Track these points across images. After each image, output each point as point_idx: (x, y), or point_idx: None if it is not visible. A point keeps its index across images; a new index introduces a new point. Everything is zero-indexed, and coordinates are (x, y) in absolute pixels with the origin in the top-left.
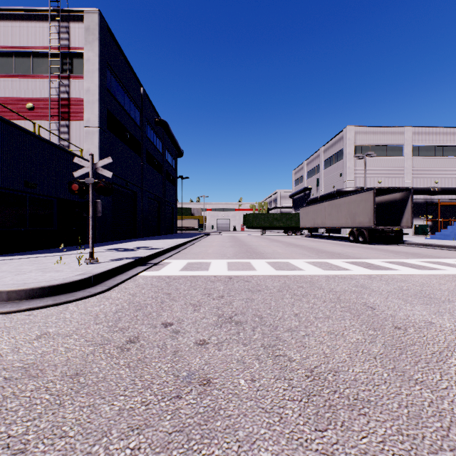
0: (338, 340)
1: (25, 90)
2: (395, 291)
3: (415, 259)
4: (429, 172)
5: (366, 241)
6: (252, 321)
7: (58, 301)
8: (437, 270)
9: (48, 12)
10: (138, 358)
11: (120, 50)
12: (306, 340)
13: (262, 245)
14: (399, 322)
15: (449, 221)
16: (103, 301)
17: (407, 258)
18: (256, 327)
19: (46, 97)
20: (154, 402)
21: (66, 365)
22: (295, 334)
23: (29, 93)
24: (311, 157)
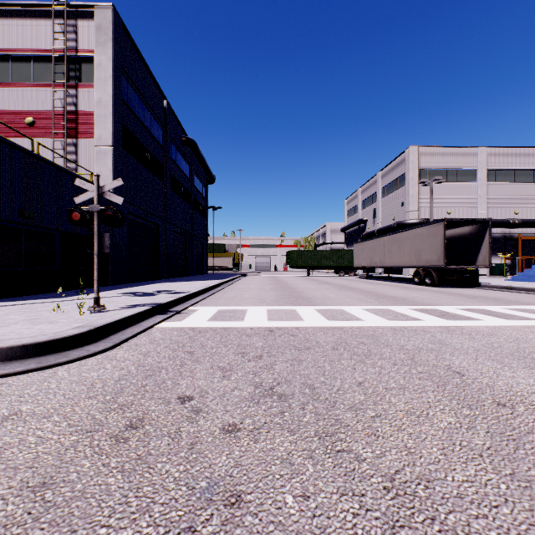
0: (422, 425)
1: (24, 102)
2: (485, 348)
3: (498, 306)
4: (508, 201)
5: (435, 283)
6: (301, 394)
7: (43, 363)
8: (530, 320)
9: (51, 7)
10: (138, 456)
11: (139, 55)
12: (378, 425)
13: (309, 288)
14: (501, 395)
15: (531, 260)
16: (105, 362)
17: (488, 304)
18: (306, 403)
19: (49, 110)
20: None
21: (31, 468)
22: (361, 415)
23: (29, 105)
24: (366, 183)
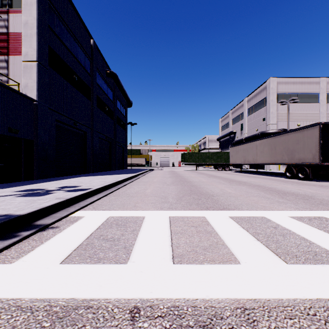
0: None
1: None
2: None
3: None
4: None
5: (308, 177)
6: None
7: None
8: None
9: None
10: None
11: None
12: None
13: (203, 181)
14: None
15: None
16: None
17: None
18: None
19: None
20: None
21: None
22: None
23: None
24: (235, 107)
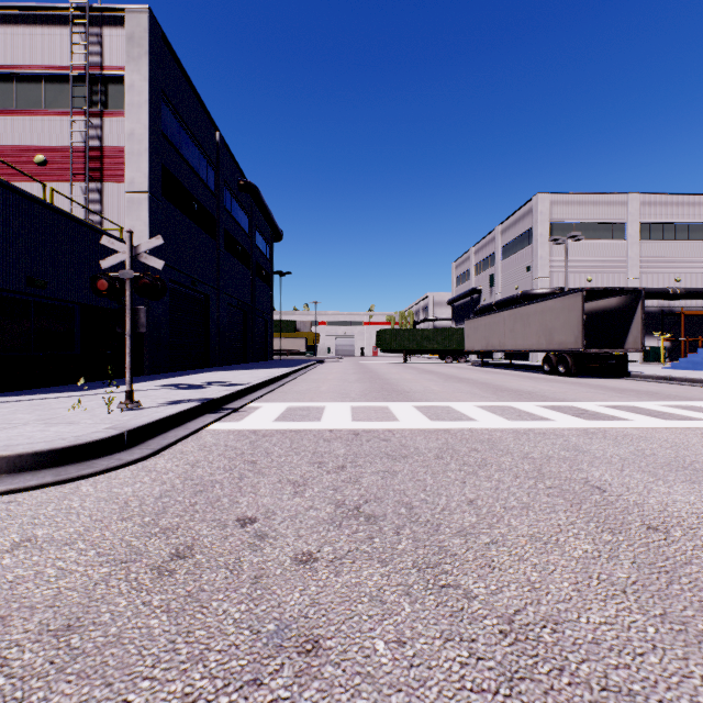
0: (550, 554)
1: (32, 135)
2: (633, 457)
3: (653, 402)
4: (667, 265)
5: (570, 372)
6: (395, 515)
7: (62, 476)
8: (694, 420)
9: (68, 11)
10: (187, 592)
11: (183, 73)
12: (494, 554)
13: (406, 379)
14: (652, 516)
15: (697, 342)
16: (141, 475)
17: (639, 400)
18: (402, 526)
19: (66, 145)
20: (208, 696)
21: (52, 608)
22: (472, 541)
23: (39, 139)
24: (481, 241)
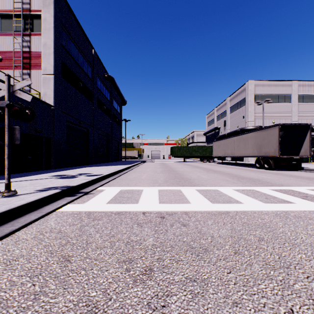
0: None
1: None
2: None
3: None
4: (311, 115)
5: (271, 167)
6: None
7: None
8: None
9: None
10: None
11: (74, 17)
12: None
13: (187, 171)
14: None
15: None
16: None
17: None
18: None
19: (12, 50)
20: None
21: None
22: None
23: None
24: (219, 105)
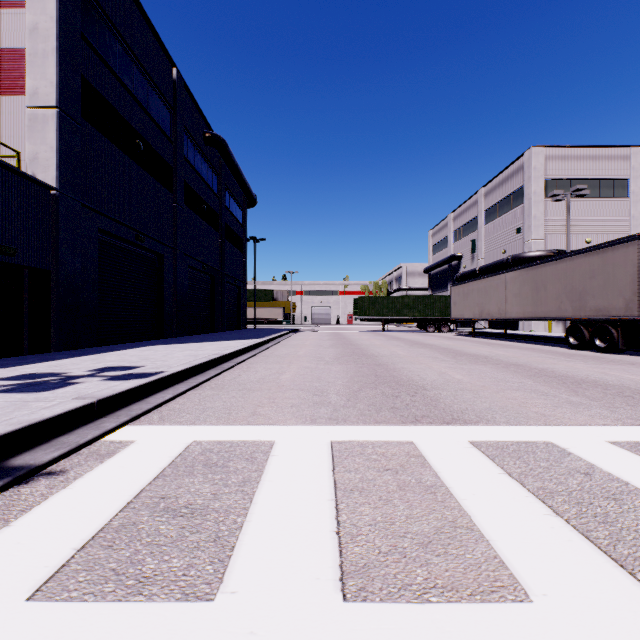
0: None
1: None
2: None
3: None
4: None
5: (615, 347)
6: None
7: None
8: None
9: None
10: None
11: None
12: None
13: (400, 355)
14: None
15: None
16: None
17: None
18: None
19: None
20: None
21: None
22: None
23: None
24: (461, 206)
